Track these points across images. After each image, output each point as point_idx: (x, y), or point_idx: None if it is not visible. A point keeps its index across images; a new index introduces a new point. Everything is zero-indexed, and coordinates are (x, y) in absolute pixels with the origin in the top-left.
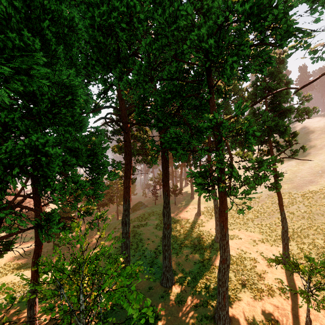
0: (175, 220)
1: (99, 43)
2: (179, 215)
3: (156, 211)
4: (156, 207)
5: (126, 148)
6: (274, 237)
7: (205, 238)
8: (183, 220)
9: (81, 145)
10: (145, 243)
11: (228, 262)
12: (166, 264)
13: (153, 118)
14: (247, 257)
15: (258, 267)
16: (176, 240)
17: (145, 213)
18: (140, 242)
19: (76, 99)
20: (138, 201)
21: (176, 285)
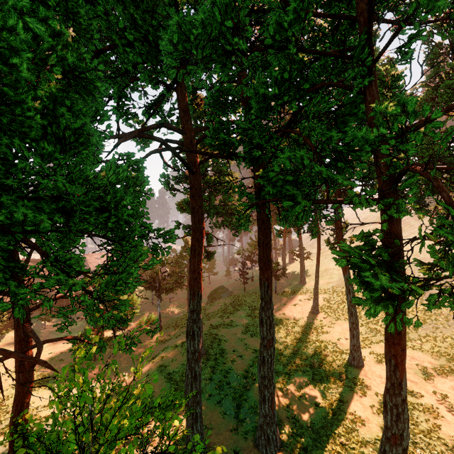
0: (276, 319)
1: None
2: (283, 310)
3: (245, 302)
4: (245, 295)
5: (193, 201)
6: None
7: (331, 357)
8: (290, 320)
9: (68, 185)
10: (229, 359)
11: (405, 442)
12: (266, 412)
13: (242, 141)
14: (417, 404)
15: (444, 428)
16: (280, 356)
17: (229, 304)
18: (220, 357)
19: (4, 27)
20: (220, 284)
21: (284, 452)
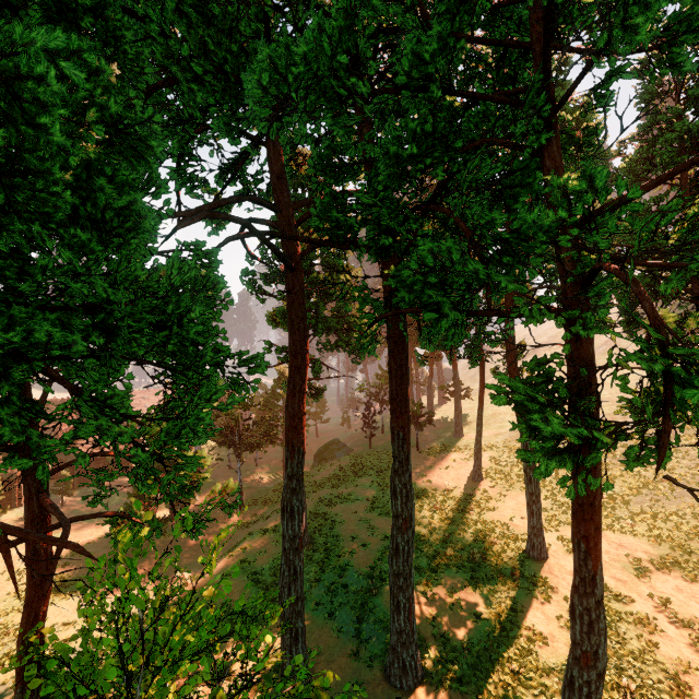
0: (419, 489)
1: (208, 2)
2: (428, 476)
3: (372, 464)
4: (372, 454)
5: (291, 311)
6: (697, 556)
7: (500, 545)
8: (439, 491)
9: (112, 291)
10: (347, 549)
11: (601, 664)
12: (401, 626)
13: (365, 222)
14: (625, 612)
15: (663, 647)
16: (423, 545)
17: (347, 467)
18: (333, 547)
19: (30, 75)
20: (333, 436)
21: (428, 685)
